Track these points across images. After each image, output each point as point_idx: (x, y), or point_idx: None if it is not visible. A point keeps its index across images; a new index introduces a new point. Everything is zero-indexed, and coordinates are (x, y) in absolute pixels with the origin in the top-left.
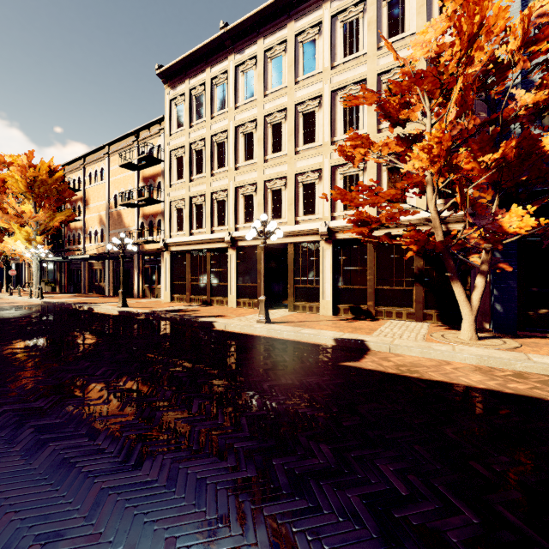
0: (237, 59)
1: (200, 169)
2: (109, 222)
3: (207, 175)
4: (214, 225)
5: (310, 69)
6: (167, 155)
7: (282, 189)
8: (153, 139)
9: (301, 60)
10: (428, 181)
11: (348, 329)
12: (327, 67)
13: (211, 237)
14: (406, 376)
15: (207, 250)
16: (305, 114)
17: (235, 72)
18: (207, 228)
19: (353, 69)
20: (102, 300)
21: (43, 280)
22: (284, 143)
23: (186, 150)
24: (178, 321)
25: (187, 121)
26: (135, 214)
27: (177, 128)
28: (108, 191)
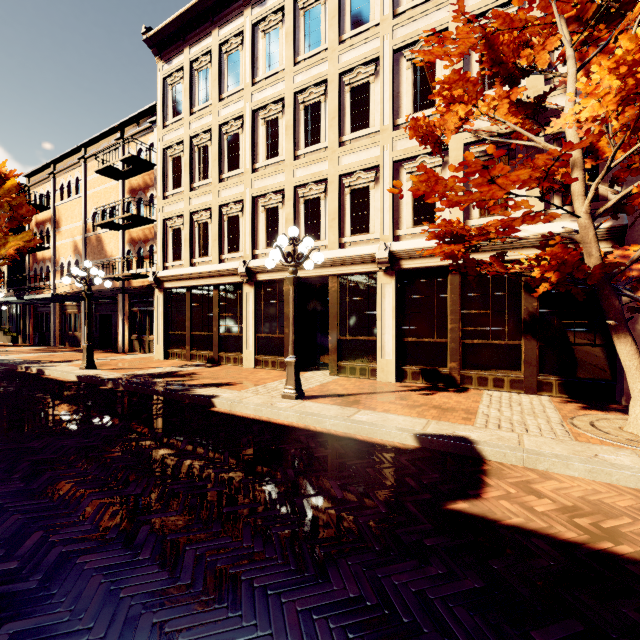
0: (255, 14)
1: (204, 173)
2: (86, 250)
3: (213, 181)
4: (223, 251)
5: (361, 22)
6: (160, 155)
7: (321, 197)
8: (143, 136)
9: (348, 9)
10: (576, 162)
11: (430, 411)
12: (387, 15)
13: (219, 267)
14: (609, 552)
15: (214, 286)
16: (355, 87)
17: (253, 33)
18: (213, 256)
19: (427, 15)
20: (69, 357)
21: (3, 327)
22: (323, 131)
23: (185, 147)
24: (160, 394)
25: (186, 106)
26: (119, 239)
27: (174, 117)
28: (84, 209)
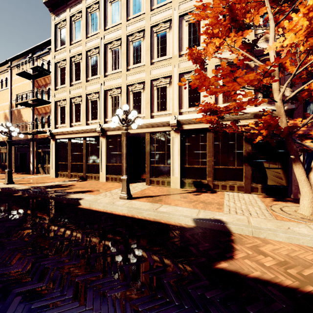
0: None
1: (78, 77)
2: (11, 118)
3: (83, 81)
4: (88, 119)
5: (162, 0)
6: (53, 66)
7: (141, 91)
8: (44, 56)
9: None
10: (275, 72)
11: (199, 204)
12: None
13: (86, 128)
14: None
15: (83, 138)
16: (159, 34)
17: (105, 3)
18: (83, 121)
19: None
20: None
21: None
22: (142, 56)
23: (67, 62)
24: (49, 198)
25: (68, 40)
26: (30, 112)
27: (61, 46)
28: (10, 95)
